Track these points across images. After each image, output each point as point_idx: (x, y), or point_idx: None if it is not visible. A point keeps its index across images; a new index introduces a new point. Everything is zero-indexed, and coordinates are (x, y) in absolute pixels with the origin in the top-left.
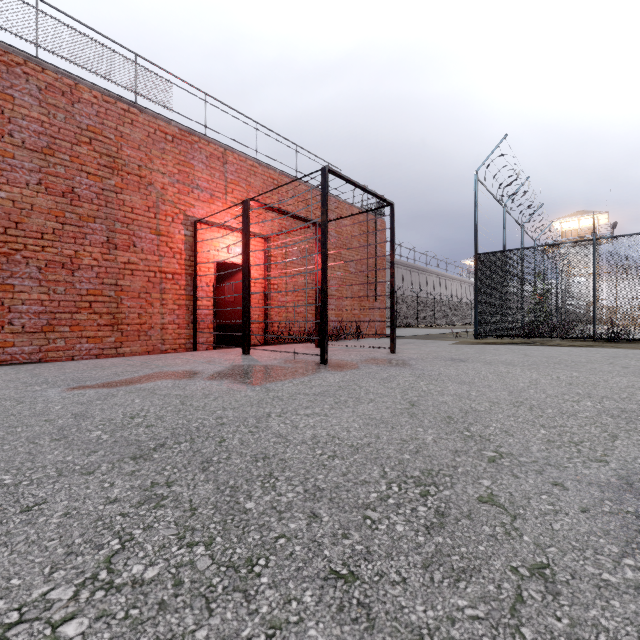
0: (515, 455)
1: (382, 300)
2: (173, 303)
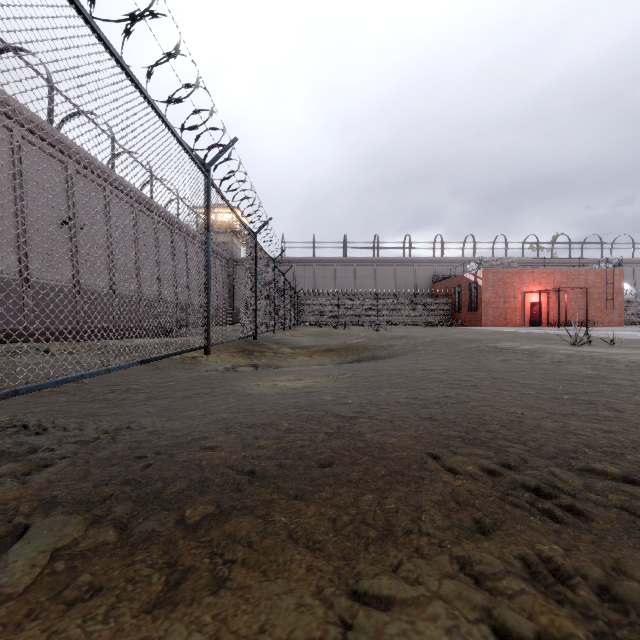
0: None
1: (620, 309)
2: (518, 315)
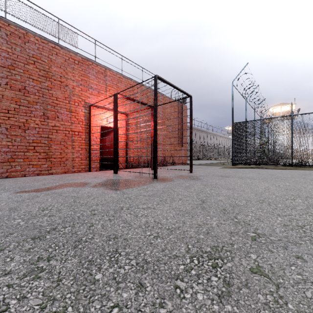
0: (267, 235)
1: (185, 146)
2: (78, 147)
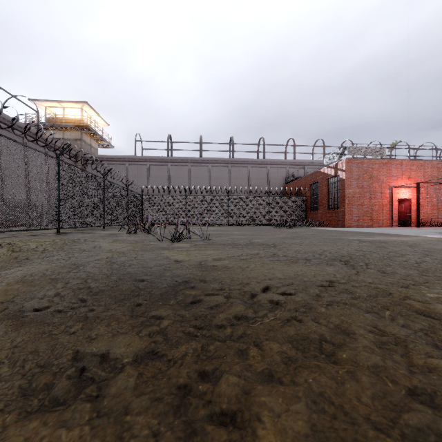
0: None
1: None
2: (385, 213)
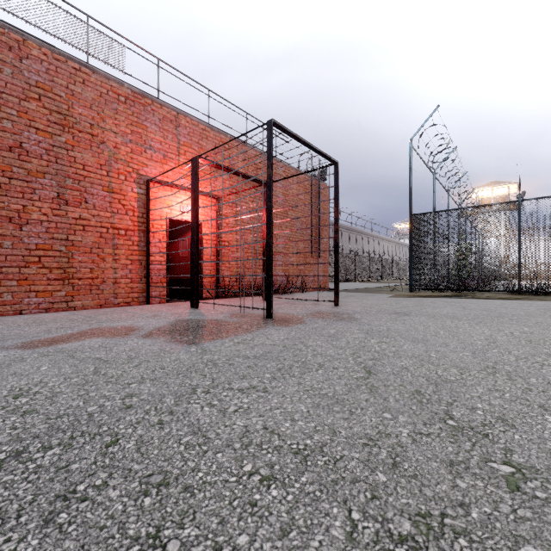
0: (542, 472)
1: (325, 257)
2: (126, 258)
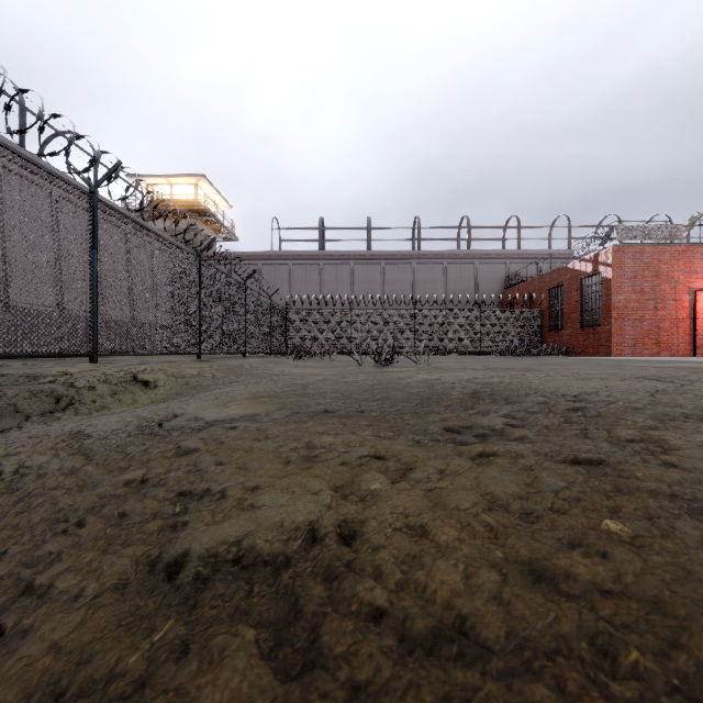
0: None
1: None
2: (682, 333)
